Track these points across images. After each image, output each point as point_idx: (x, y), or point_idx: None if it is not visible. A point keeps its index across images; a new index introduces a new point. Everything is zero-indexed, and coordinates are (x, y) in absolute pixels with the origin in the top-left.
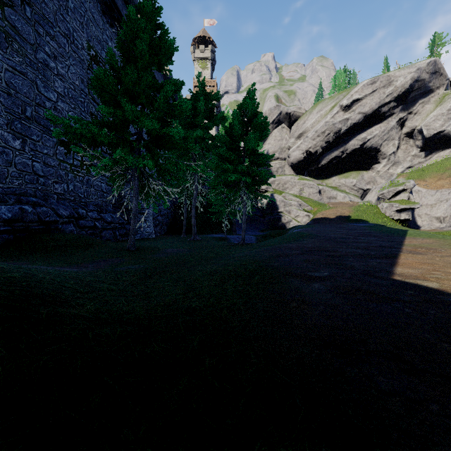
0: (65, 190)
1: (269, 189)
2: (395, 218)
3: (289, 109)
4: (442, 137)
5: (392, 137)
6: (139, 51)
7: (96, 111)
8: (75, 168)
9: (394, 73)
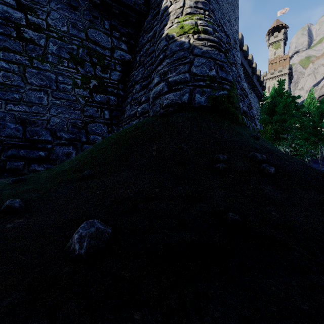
0: None
1: None
2: None
3: None
4: None
5: None
6: (277, 108)
7: None
8: None
9: None
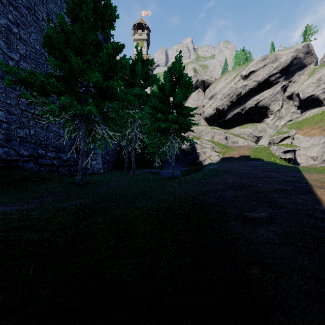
0: (27, 134)
1: (189, 135)
2: (282, 157)
3: (204, 78)
4: (313, 99)
5: (278, 98)
6: (85, 14)
7: (54, 72)
8: (36, 116)
9: (279, 52)
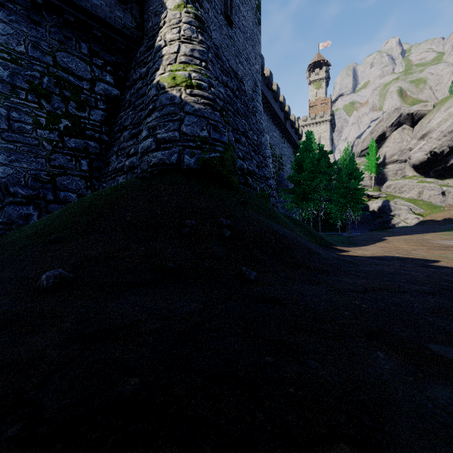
0: None
1: (382, 195)
2: None
3: (411, 109)
4: None
5: None
6: (305, 164)
7: None
8: None
9: None
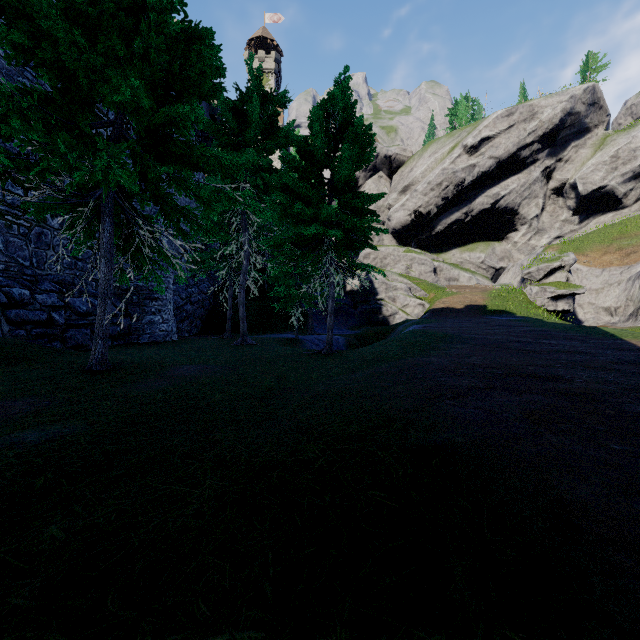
0: None
1: None
2: (549, 309)
3: (390, 151)
4: (604, 195)
5: (535, 193)
6: None
7: None
8: (9, 208)
9: (539, 102)
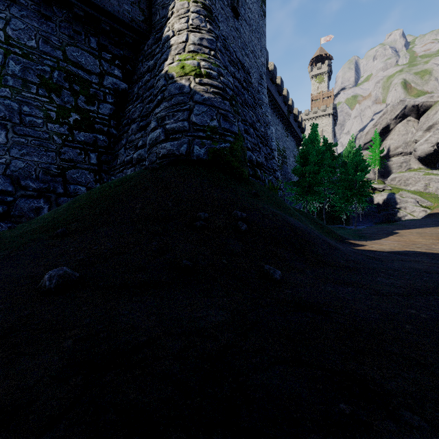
0: None
1: (386, 187)
2: None
3: (417, 101)
4: None
5: None
6: (310, 157)
7: None
8: None
9: None
